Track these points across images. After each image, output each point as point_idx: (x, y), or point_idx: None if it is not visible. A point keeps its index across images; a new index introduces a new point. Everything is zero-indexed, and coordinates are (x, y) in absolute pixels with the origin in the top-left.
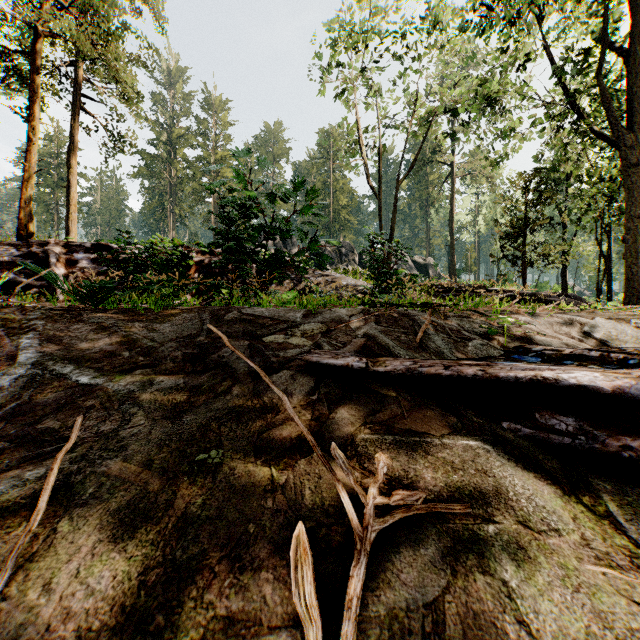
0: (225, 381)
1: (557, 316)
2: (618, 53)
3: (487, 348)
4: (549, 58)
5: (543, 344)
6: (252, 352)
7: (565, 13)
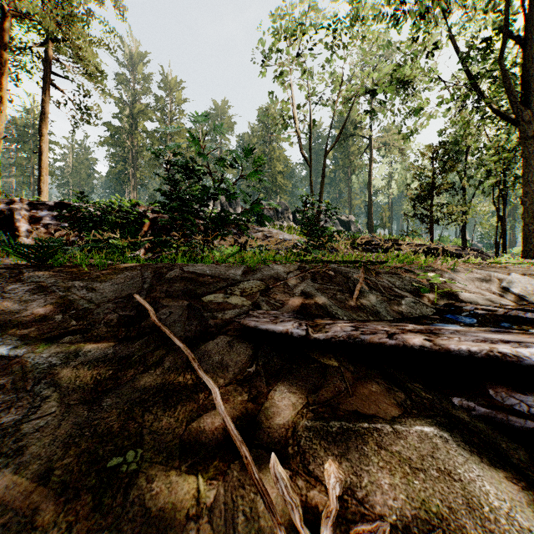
0: (158, 349)
1: (476, 272)
2: (516, 41)
3: (420, 306)
4: (454, 47)
5: (470, 301)
6: (190, 314)
7: (467, 9)
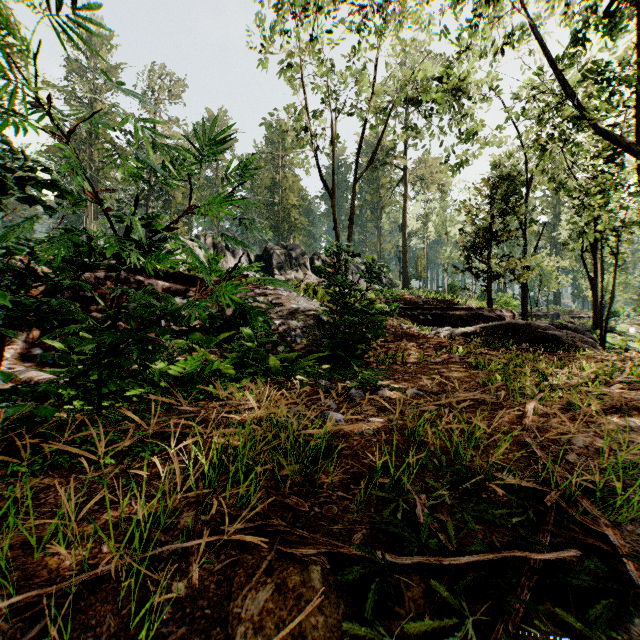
0: None
1: None
2: None
3: None
4: (538, 40)
5: None
6: None
7: None
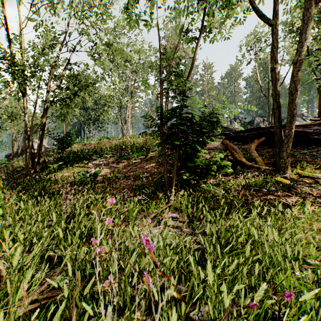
0: None
1: None
2: None
3: None
4: None
5: None
6: None
7: None
